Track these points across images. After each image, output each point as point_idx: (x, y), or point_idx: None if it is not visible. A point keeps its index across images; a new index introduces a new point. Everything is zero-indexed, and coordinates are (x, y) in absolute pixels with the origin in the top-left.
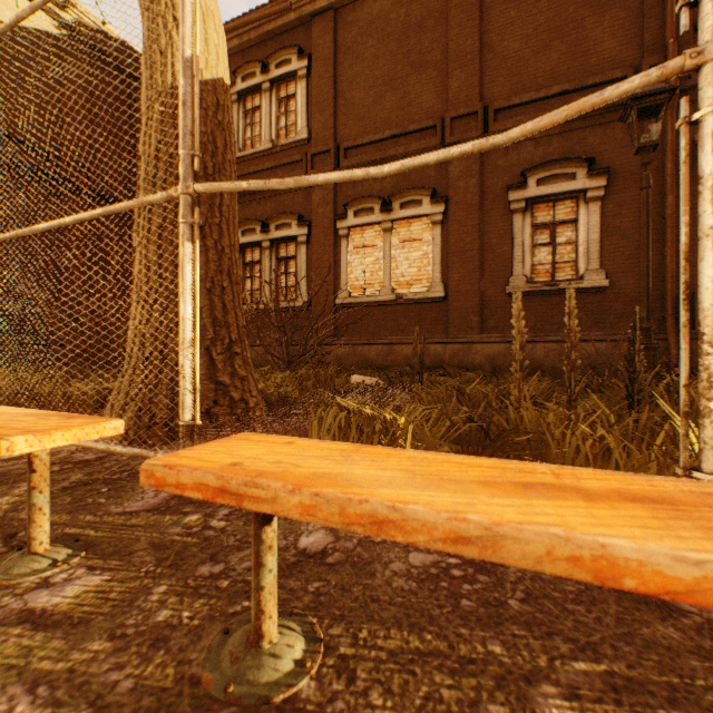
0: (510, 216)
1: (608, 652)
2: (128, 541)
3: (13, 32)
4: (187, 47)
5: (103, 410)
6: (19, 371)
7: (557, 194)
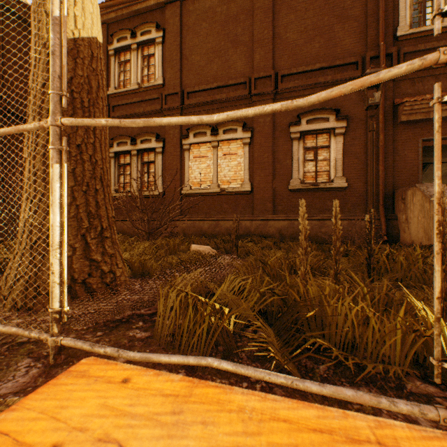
0: (291, 142)
1: None
2: None
3: None
4: (56, 7)
5: None
6: None
7: (318, 130)
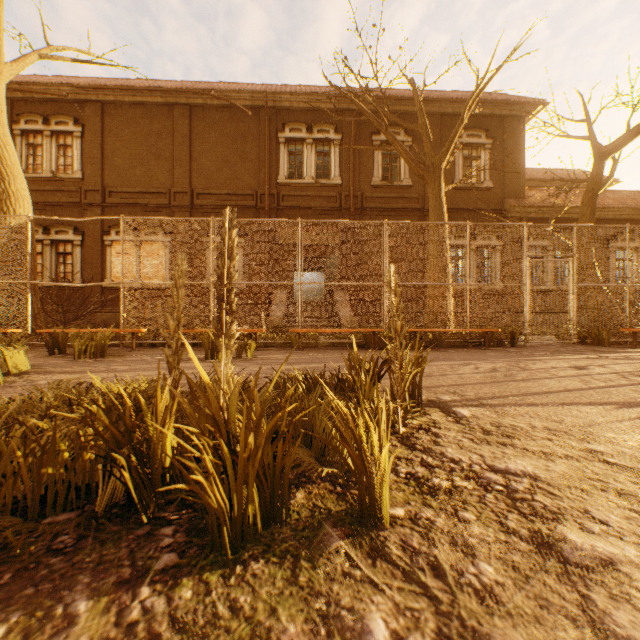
0: (206, 249)
1: None
2: None
3: None
4: (30, 250)
5: None
6: None
7: None
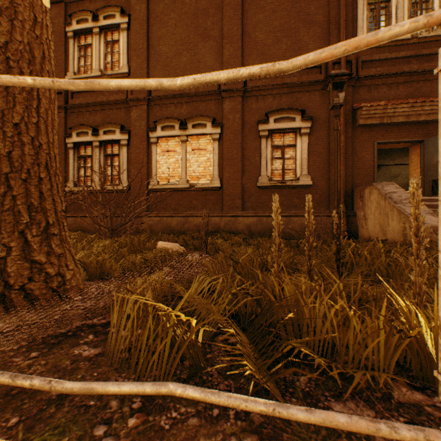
0: (259, 139)
1: None
2: None
3: None
4: None
5: None
6: None
7: (285, 129)
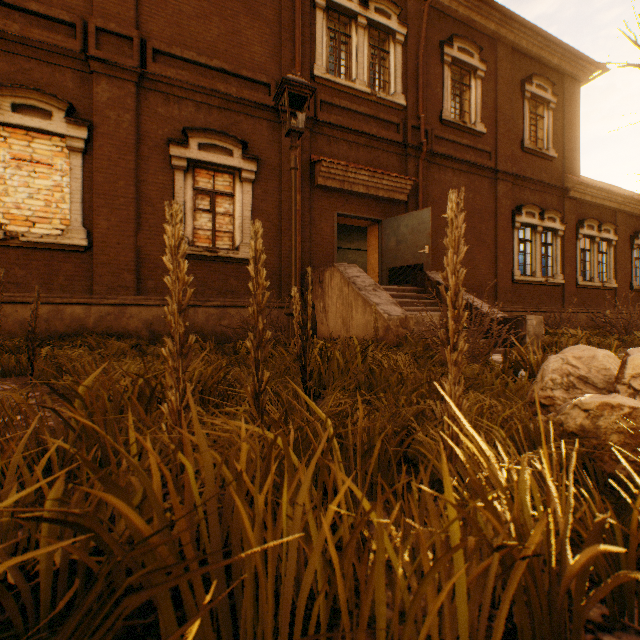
0: (172, 172)
1: None
2: None
3: None
4: None
5: None
6: None
7: (218, 165)
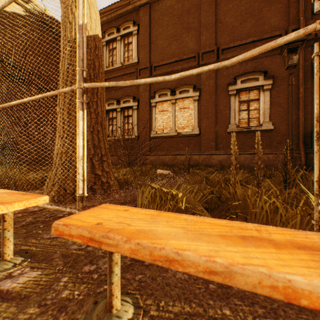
0: (229, 97)
1: (282, 313)
2: (51, 253)
3: (4, 14)
4: (80, 19)
5: (41, 188)
6: (6, 167)
7: (250, 87)
